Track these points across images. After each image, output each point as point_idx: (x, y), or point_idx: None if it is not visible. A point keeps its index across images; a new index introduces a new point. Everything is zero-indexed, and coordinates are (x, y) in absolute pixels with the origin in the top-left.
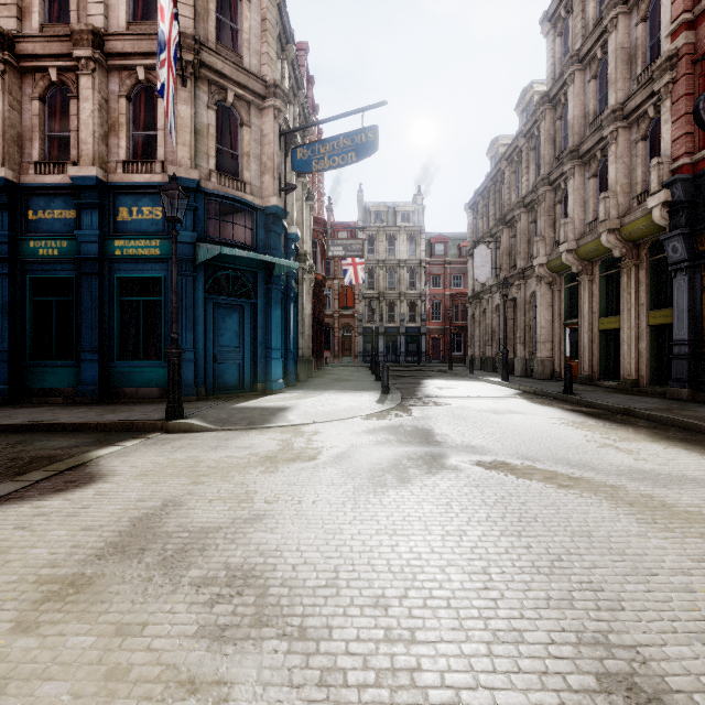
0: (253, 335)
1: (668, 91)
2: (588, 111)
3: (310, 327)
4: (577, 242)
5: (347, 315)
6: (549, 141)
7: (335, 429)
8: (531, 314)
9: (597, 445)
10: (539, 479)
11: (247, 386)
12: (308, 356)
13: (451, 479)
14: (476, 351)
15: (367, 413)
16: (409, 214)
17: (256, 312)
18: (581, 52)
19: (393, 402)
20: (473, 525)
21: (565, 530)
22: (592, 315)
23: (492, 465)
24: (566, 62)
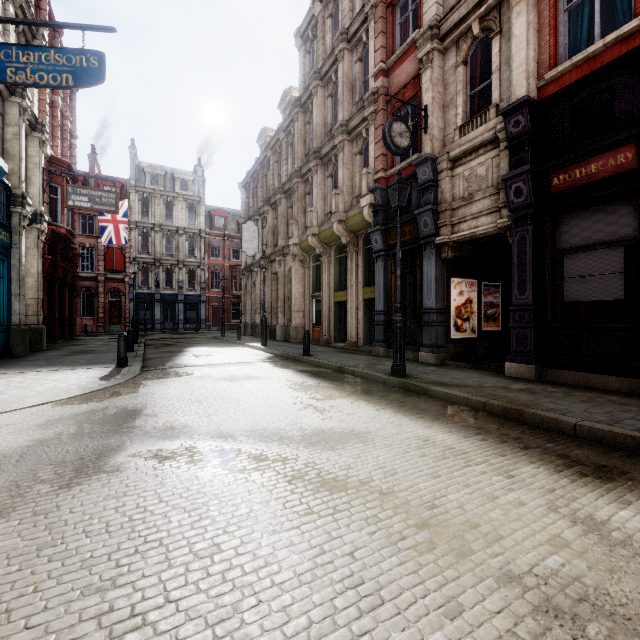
0: None
1: (373, 119)
2: (327, 122)
3: (38, 289)
4: (319, 228)
5: (116, 279)
6: (301, 140)
7: None
8: (289, 287)
9: (301, 407)
10: (214, 465)
11: None
12: (36, 324)
13: (90, 492)
14: (248, 319)
15: (71, 395)
16: (188, 183)
17: None
18: (322, 71)
19: (126, 377)
20: (39, 592)
21: (188, 551)
22: (330, 289)
23: (173, 453)
24: (312, 75)
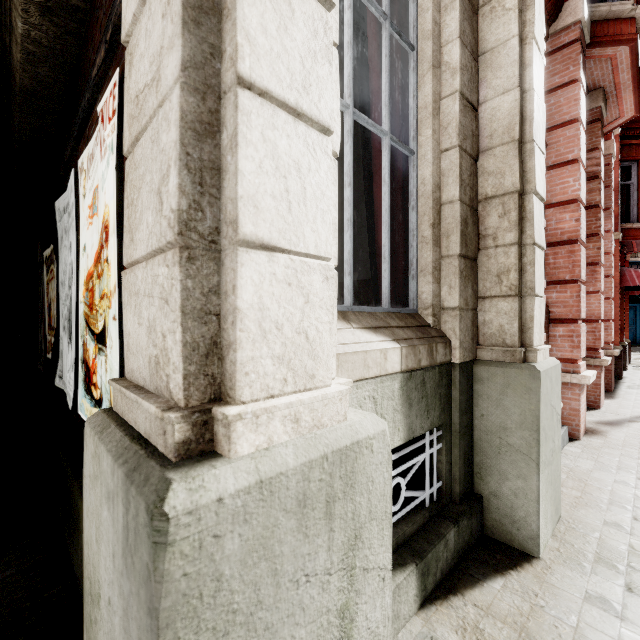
0: None
1: None
2: None
3: None
4: None
5: None
6: None
7: None
8: None
9: None
10: None
11: (637, 342)
12: None
13: None
14: None
15: None
16: None
17: None
18: None
19: None
20: None
21: None
22: None
23: None
24: None
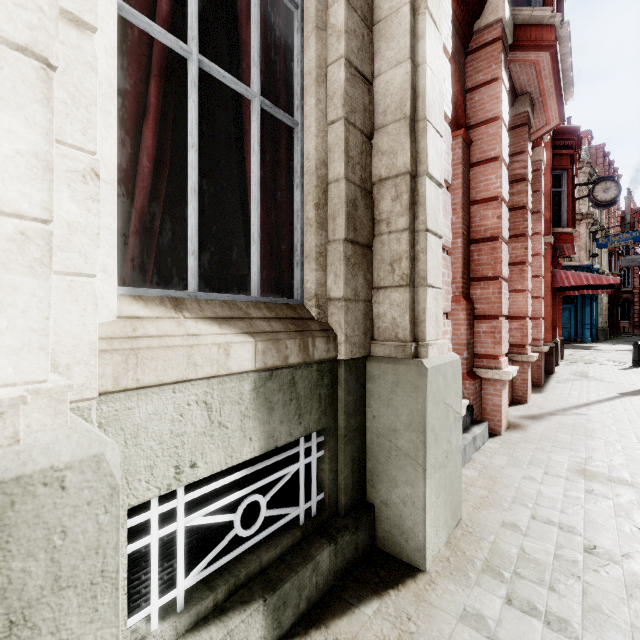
0: (575, 319)
1: None
2: None
3: (606, 310)
4: None
5: None
6: None
7: (617, 351)
8: None
9: None
10: None
11: (572, 339)
12: (605, 327)
13: None
14: None
15: None
16: None
17: (576, 309)
18: None
19: None
20: None
21: None
22: None
23: None
24: None
